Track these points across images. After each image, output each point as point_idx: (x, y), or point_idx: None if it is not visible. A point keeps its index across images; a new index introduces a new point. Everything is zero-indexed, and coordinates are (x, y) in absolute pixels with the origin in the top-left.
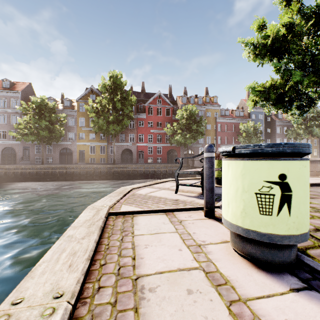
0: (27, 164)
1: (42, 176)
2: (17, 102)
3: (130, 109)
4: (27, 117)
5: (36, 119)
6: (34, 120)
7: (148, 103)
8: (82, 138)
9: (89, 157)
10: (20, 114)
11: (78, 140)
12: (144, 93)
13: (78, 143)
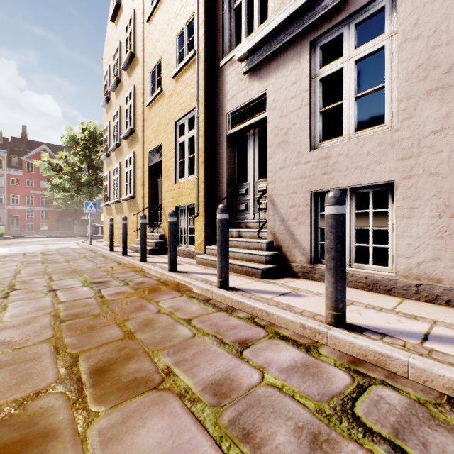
0: None
1: None
2: None
3: None
4: None
5: None
6: None
7: (28, 158)
8: None
9: None
10: None
11: None
12: (26, 141)
13: None
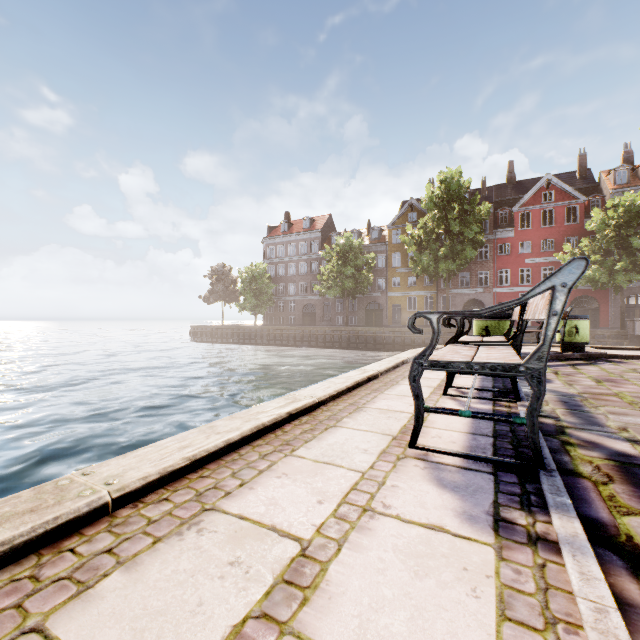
0: (328, 326)
1: (346, 342)
2: (315, 243)
3: (476, 229)
4: (330, 264)
5: (340, 266)
6: (338, 268)
7: (520, 206)
8: (396, 286)
9: (406, 315)
10: (320, 259)
11: (391, 289)
12: (512, 184)
13: (391, 293)
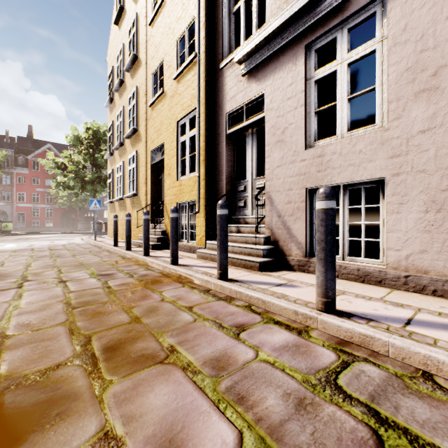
0: None
1: None
2: None
3: None
4: None
5: None
6: None
7: (33, 156)
8: None
9: None
10: None
11: None
12: (31, 140)
13: None
